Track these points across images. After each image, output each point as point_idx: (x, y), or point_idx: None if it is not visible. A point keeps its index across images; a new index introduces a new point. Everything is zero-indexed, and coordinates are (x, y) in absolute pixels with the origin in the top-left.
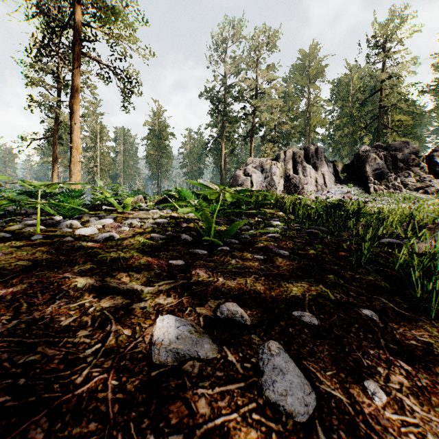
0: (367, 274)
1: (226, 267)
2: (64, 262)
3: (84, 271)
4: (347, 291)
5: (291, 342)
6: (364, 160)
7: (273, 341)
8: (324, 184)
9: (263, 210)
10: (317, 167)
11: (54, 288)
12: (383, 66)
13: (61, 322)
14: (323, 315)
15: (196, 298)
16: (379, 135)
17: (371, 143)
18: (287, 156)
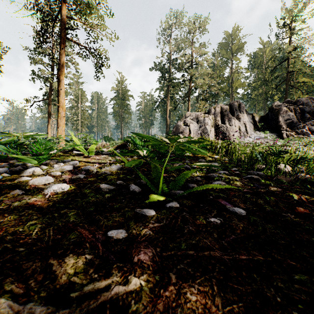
0: None
1: (179, 246)
2: None
3: None
4: None
5: None
6: (277, 113)
7: None
8: (245, 131)
9: None
10: (240, 118)
11: None
12: (290, 41)
13: None
14: None
15: None
16: (287, 93)
17: (280, 100)
18: (217, 110)
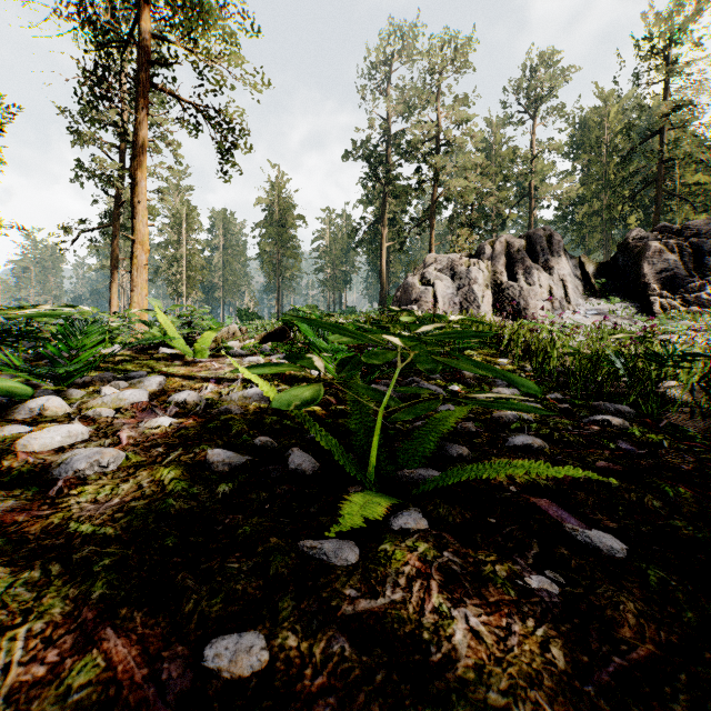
0: None
1: None
2: None
3: None
4: None
5: None
6: (639, 255)
7: None
8: (564, 299)
9: (467, 353)
10: (552, 267)
11: None
12: (667, 90)
13: None
14: None
15: None
16: (659, 210)
17: (641, 225)
18: (497, 250)
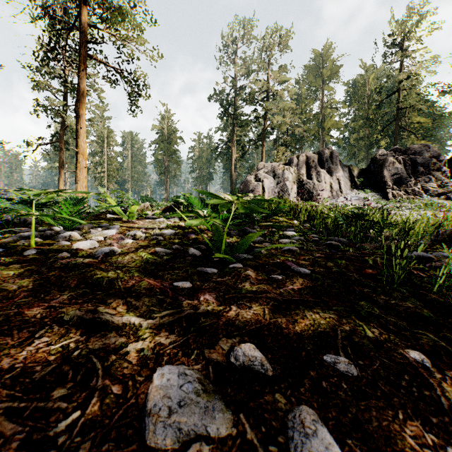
0: (404, 299)
1: (240, 291)
2: (54, 285)
3: (74, 297)
4: (385, 324)
5: (327, 405)
6: (382, 165)
7: (306, 410)
8: (339, 190)
9: (277, 218)
10: (332, 171)
11: (35, 322)
12: (401, 66)
13: (35, 373)
14: (362, 361)
15: (205, 336)
16: (397, 138)
17: (388, 147)
18: (300, 161)
